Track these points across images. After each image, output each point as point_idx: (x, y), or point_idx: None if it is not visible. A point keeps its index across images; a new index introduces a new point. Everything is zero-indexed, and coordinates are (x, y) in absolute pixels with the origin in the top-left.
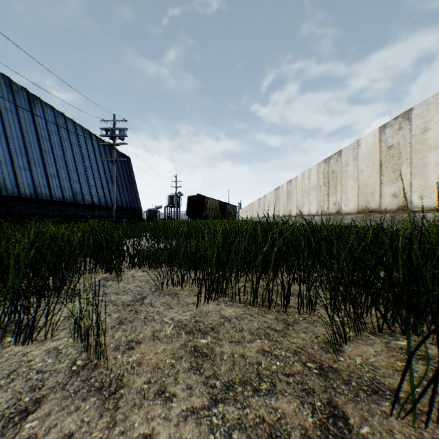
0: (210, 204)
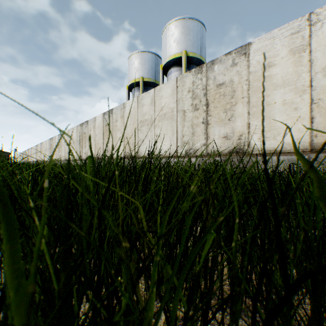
0: None
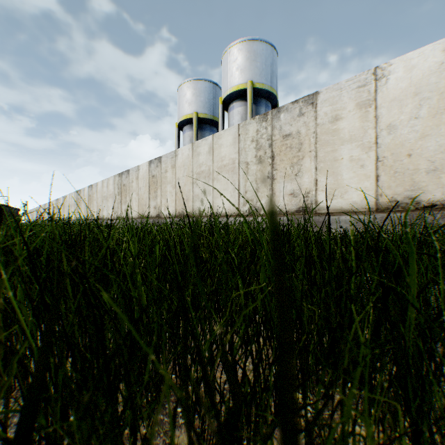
0: None
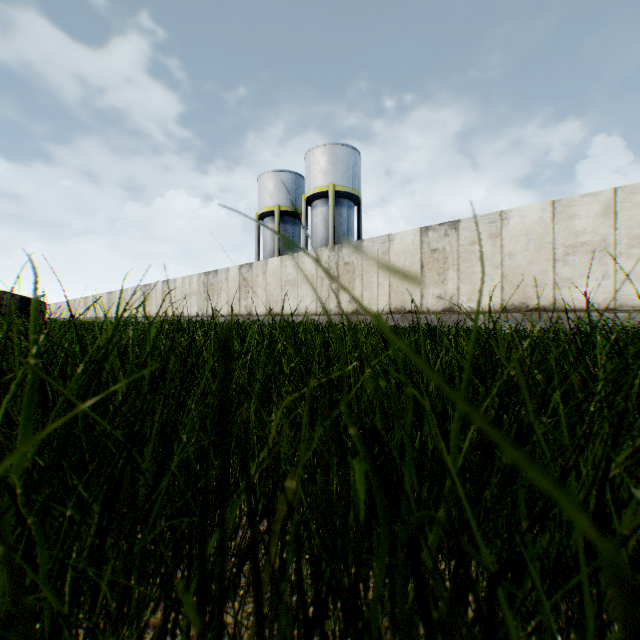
0: (8, 300)
